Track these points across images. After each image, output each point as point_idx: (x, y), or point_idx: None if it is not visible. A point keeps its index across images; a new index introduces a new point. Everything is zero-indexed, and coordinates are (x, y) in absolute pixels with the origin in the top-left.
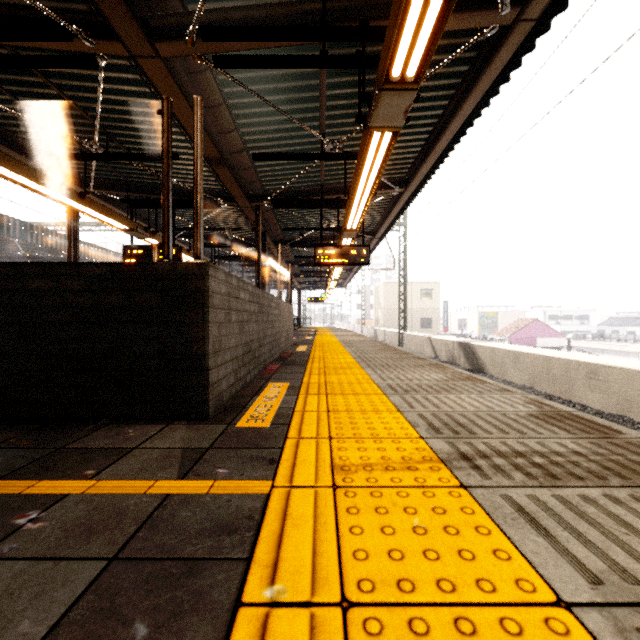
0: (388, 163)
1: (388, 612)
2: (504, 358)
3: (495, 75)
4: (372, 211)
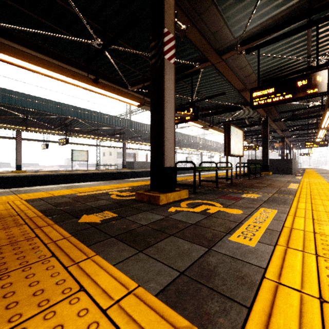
0: None
1: (311, 176)
2: None
3: None
4: None
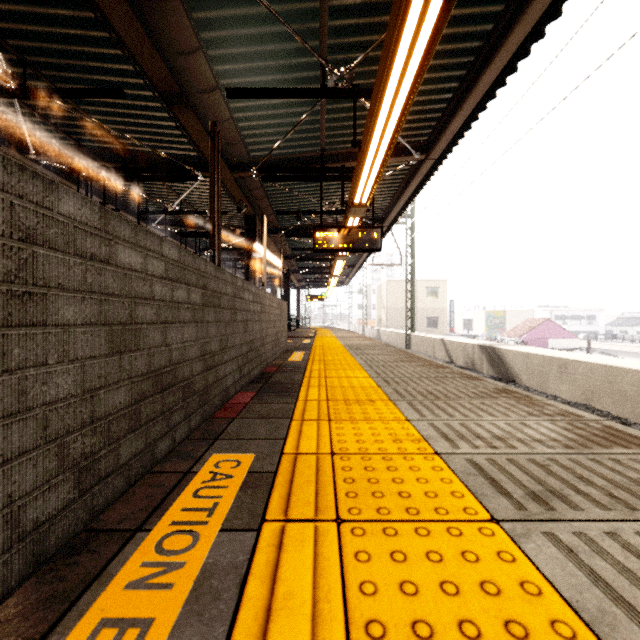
0: (407, 118)
1: None
2: (544, 366)
3: None
4: (381, 191)
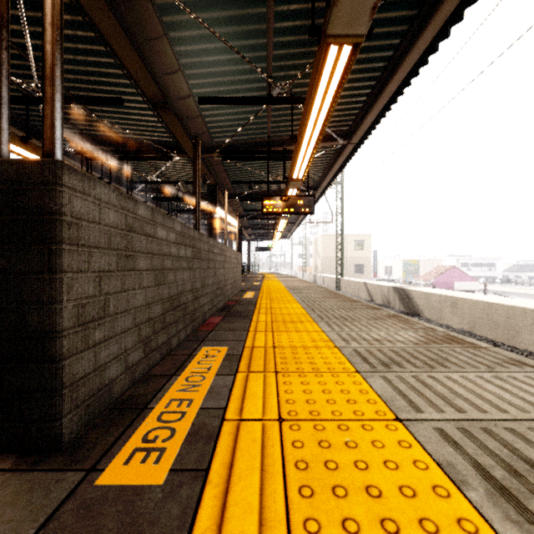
0: (333, 114)
1: None
2: (441, 303)
3: None
4: (315, 166)
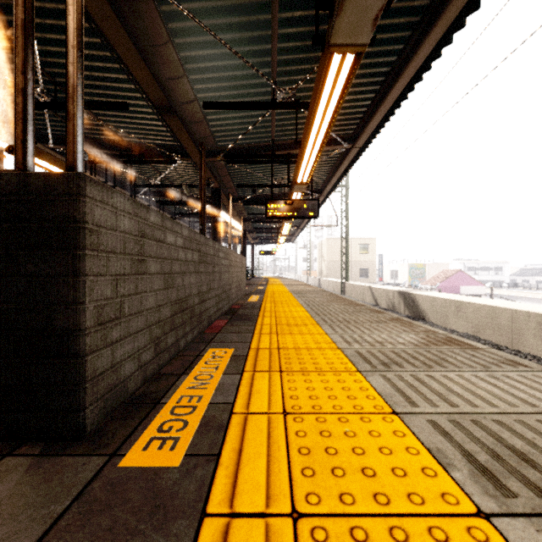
0: (337, 118)
1: None
2: (445, 307)
3: (463, 3)
4: (320, 169)
